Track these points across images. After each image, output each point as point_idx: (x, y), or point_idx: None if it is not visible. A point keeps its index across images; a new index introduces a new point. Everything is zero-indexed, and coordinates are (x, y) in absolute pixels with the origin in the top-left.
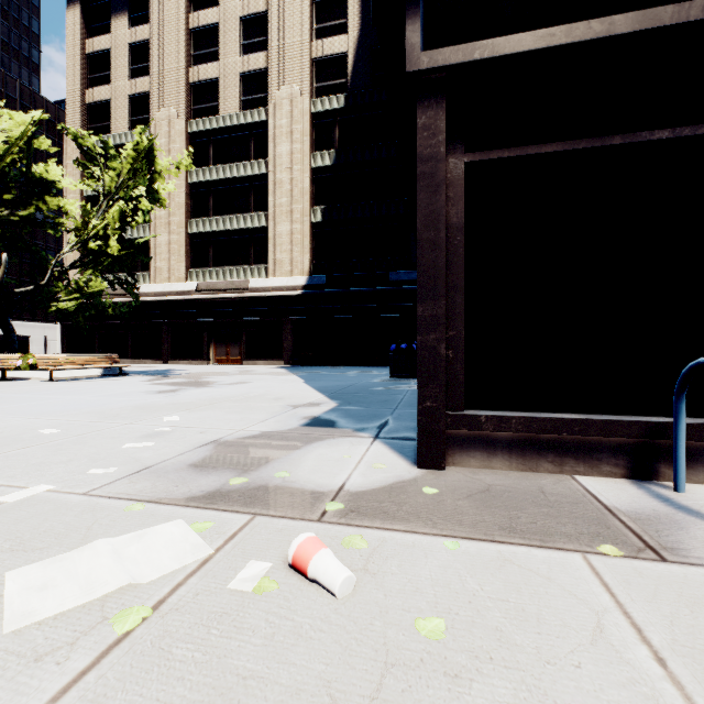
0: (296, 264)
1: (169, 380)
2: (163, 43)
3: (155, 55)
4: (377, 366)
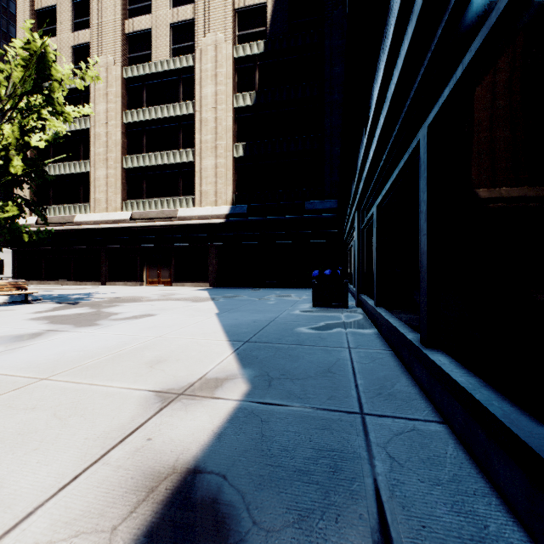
0: (220, 195)
1: (68, 310)
2: None
3: (95, 9)
4: (294, 288)
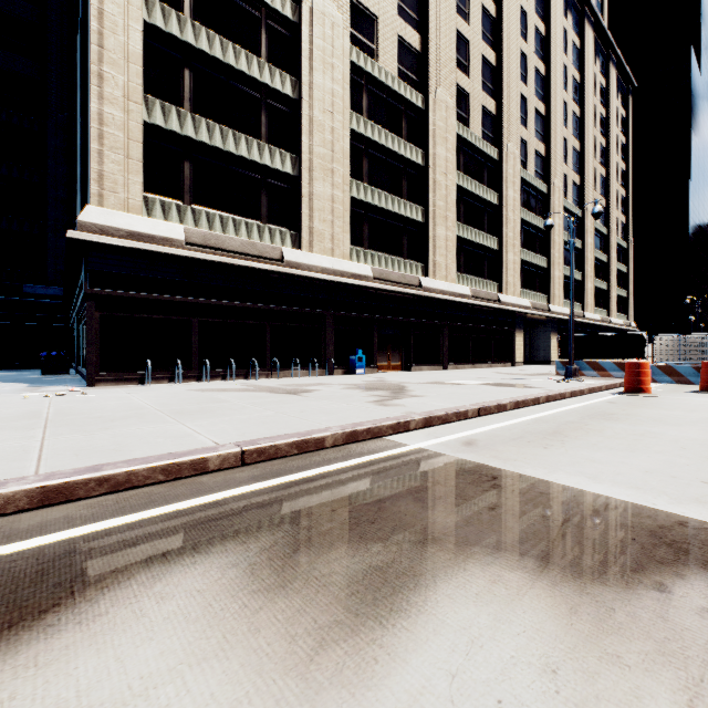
0: None
1: None
2: None
3: None
4: (9, 370)
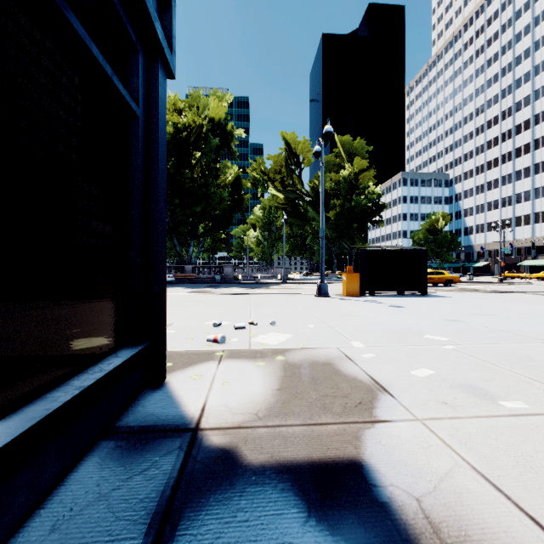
0: None
1: None
2: None
3: None
4: None
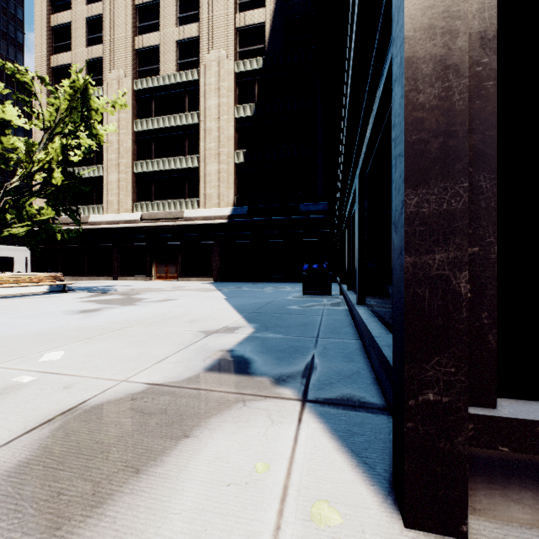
0: (222, 198)
1: (104, 296)
2: (113, 16)
3: (107, 26)
4: (290, 282)
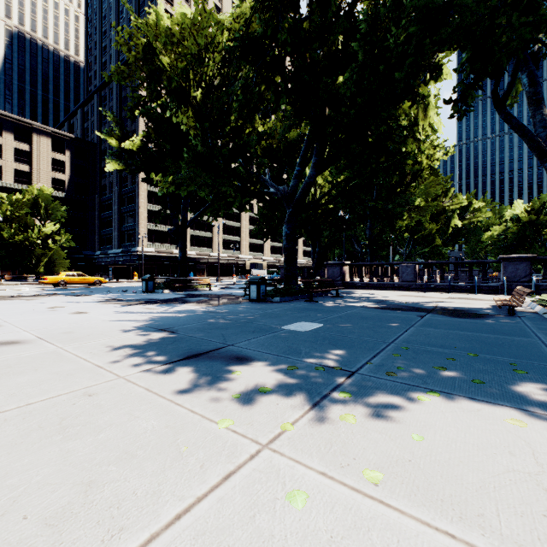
0: None
1: None
2: None
3: None
4: None
